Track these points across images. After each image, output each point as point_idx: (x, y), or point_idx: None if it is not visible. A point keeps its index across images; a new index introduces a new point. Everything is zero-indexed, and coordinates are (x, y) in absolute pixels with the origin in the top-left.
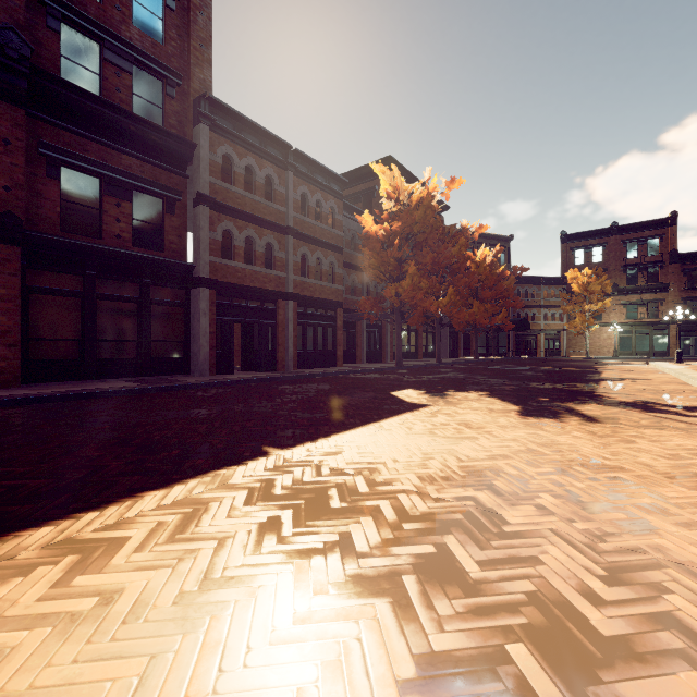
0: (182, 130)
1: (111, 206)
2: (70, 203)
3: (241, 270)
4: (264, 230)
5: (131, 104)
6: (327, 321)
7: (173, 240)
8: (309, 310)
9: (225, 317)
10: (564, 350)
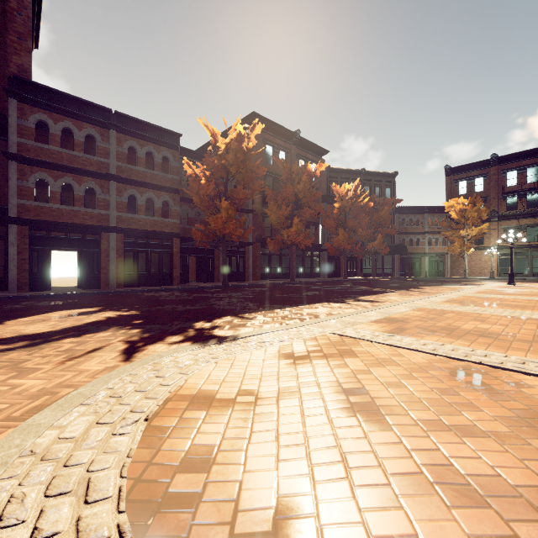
0: (2, 104)
1: None
2: None
3: (57, 210)
4: (84, 178)
5: None
6: (163, 249)
7: None
8: (141, 240)
9: (43, 247)
10: (448, 271)
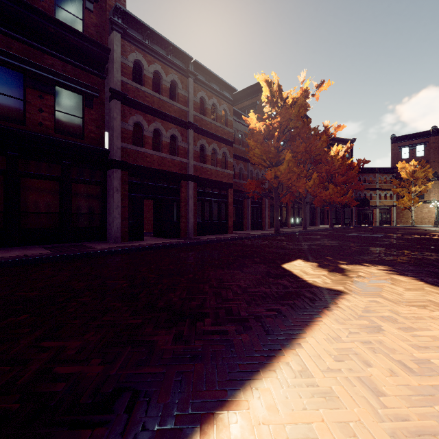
0: (100, 39)
1: (34, 97)
2: None
3: (149, 156)
4: (169, 124)
5: (53, 12)
6: (220, 198)
7: (92, 129)
8: (207, 190)
9: (137, 194)
10: (394, 220)
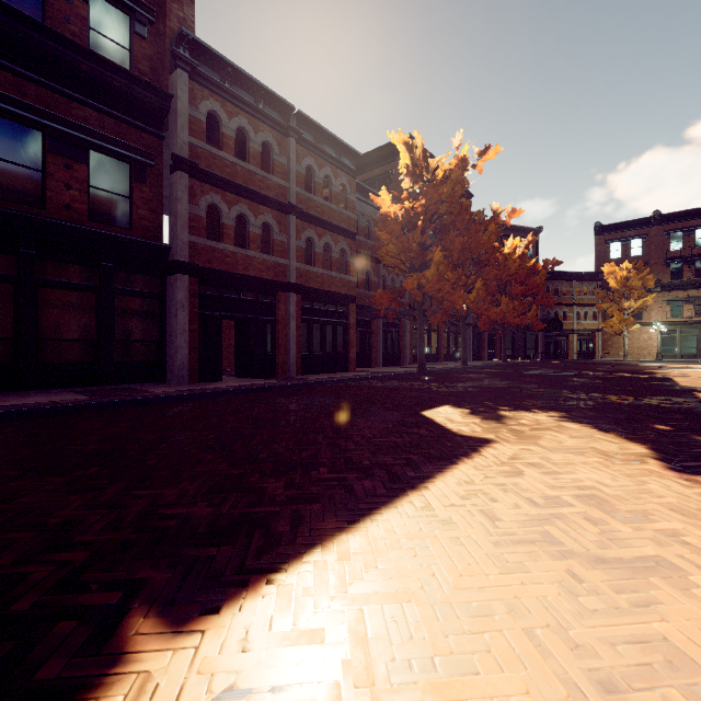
0: (156, 79)
1: (58, 168)
2: None
3: (231, 254)
4: (260, 207)
5: (86, 39)
6: (337, 318)
7: (144, 215)
8: (316, 305)
9: (211, 311)
10: (599, 352)
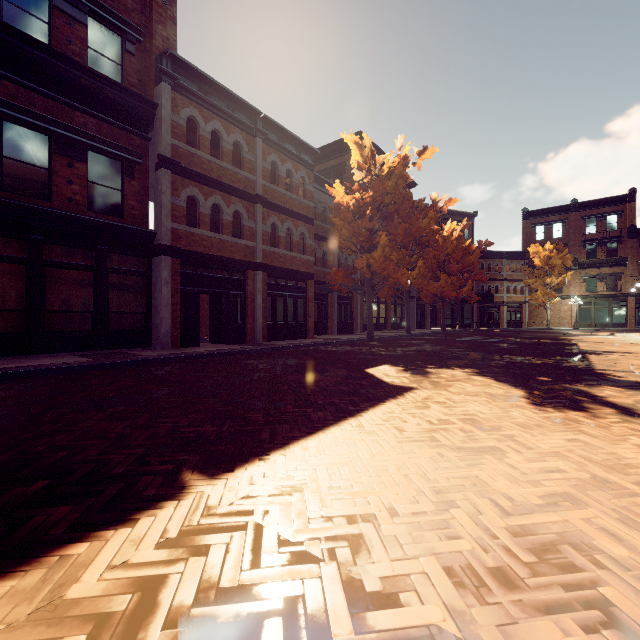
0: (143, 89)
1: (62, 166)
2: (13, 161)
3: (207, 238)
4: (231, 197)
5: (85, 57)
6: (297, 293)
7: (133, 205)
8: (280, 281)
9: (190, 287)
10: (526, 321)
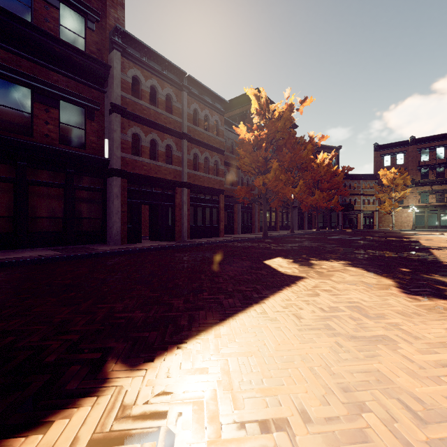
0: (100, 56)
1: (41, 111)
2: (5, 107)
3: (147, 164)
4: (164, 135)
5: (58, 32)
6: (212, 204)
7: (93, 140)
8: (199, 196)
9: (135, 200)
10: (376, 224)
